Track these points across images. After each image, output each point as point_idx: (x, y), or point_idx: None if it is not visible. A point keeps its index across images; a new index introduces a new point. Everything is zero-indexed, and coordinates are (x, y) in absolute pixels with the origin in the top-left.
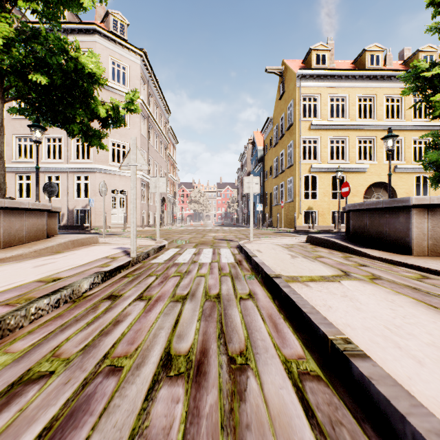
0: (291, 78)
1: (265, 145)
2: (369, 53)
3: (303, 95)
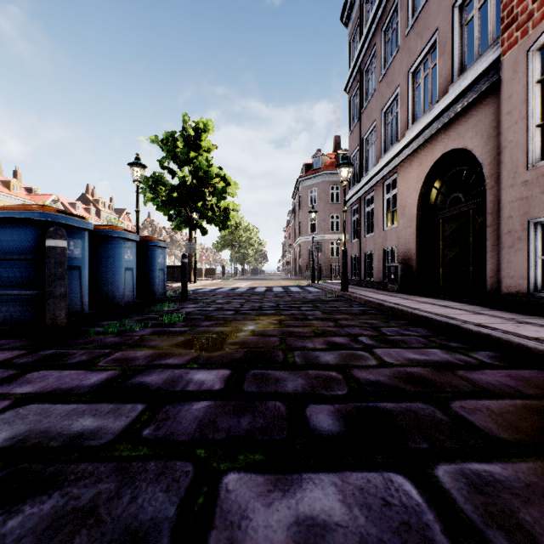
0: None
1: None
2: None
3: None
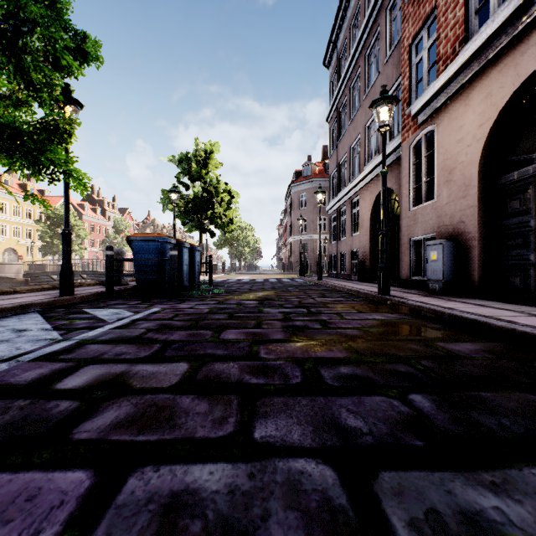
0: None
1: None
2: (4, 178)
3: None
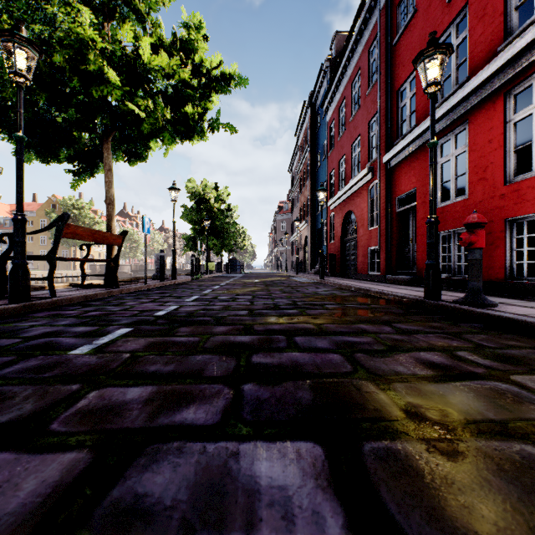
0: None
1: None
2: None
3: None
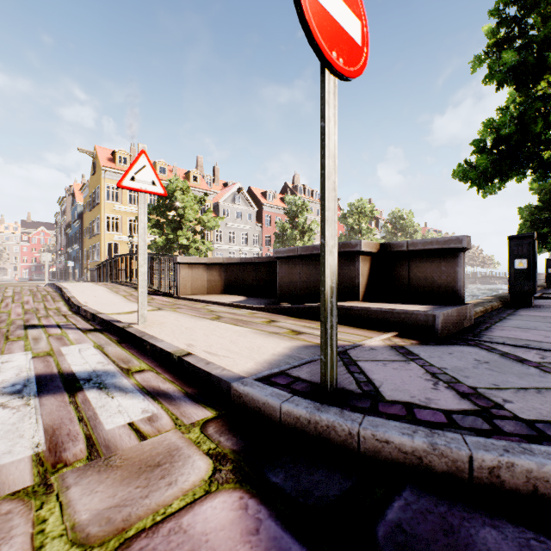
0: (99, 167)
1: (84, 204)
2: (159, 165)
3: (108, 184)
